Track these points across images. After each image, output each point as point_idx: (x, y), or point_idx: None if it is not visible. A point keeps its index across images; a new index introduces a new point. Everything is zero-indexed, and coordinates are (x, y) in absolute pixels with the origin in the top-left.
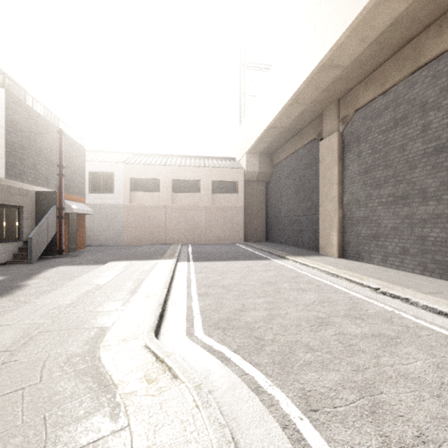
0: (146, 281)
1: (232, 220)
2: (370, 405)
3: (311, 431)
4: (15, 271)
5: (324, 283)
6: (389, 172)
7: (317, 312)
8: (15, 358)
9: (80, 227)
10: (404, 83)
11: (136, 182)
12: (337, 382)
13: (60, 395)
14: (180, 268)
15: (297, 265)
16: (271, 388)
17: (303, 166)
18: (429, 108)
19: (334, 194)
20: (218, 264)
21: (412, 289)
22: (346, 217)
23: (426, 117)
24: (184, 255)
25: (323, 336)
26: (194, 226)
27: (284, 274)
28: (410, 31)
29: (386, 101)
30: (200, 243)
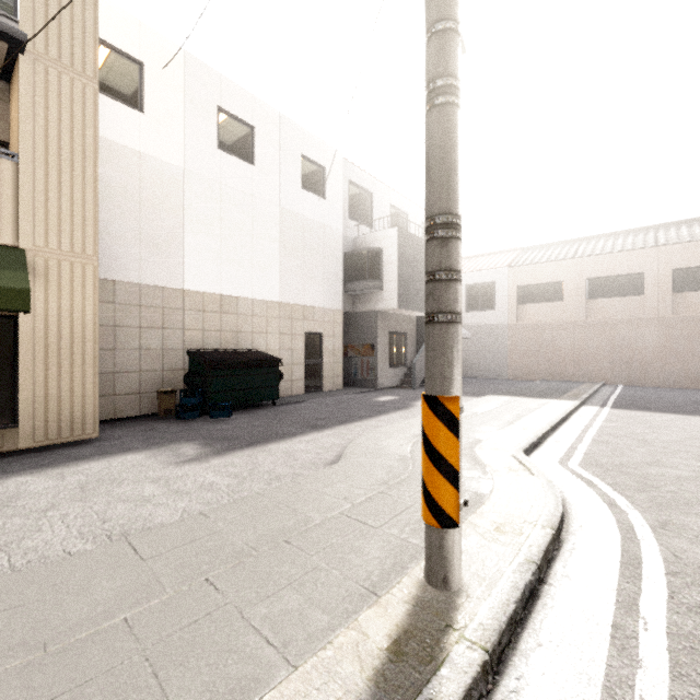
0: (527, 417)
1: None
2: None
3: (645, 532)
4: (404, 394)
5: None
6: None
7: None
8: None
9: None
10: None
11: (525, 290)
12: None
13: None
14: (582, 412)
15: None
16: (627, 508)
17: None
18: None
19: None
20: (656, 417)
21: None
22: None
23: None
24: (599, 398)
25: None
26: (631, 354)
27: None
28: None
29: None
30: (644, 385)
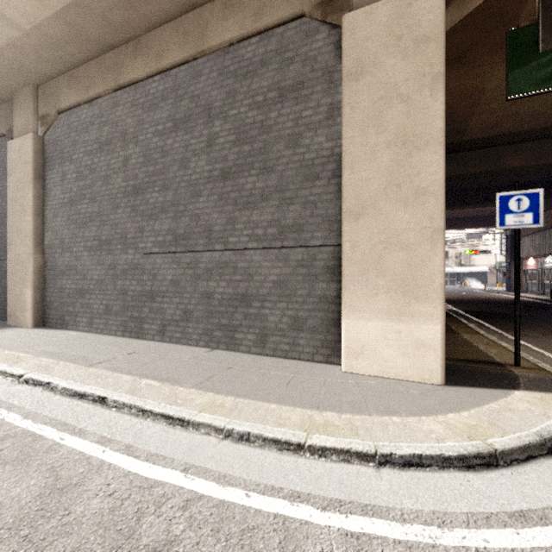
0: None
1: None
2: None
3: None
4: None
5: None
6: (95, 208)
7: None
8: None
9: None
10: (108, 99)
11: None
12: None
13: None
14: None
15: None
16: None
17: None
18: (129, 140)
19: (29, 229)
20: None
21: (82, 362)
22: (48, 265)
23: (127, 150)
24: None
25: None
26: None
27: None
28: (108, 34)
29: (92, 113)
30: None
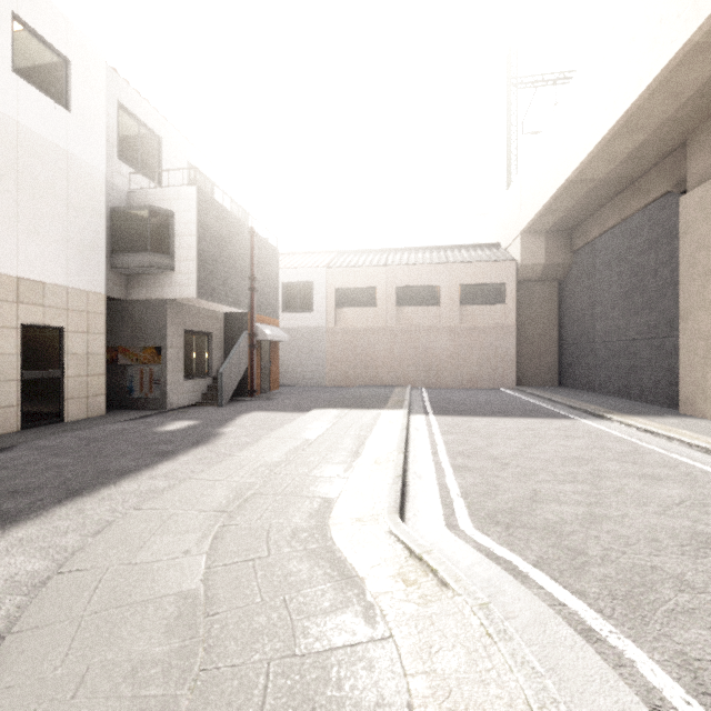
0: (370, 439)
1: (494, 350)
2: None
3: None
4: (206, 416)
5: (700, 470)
6: None
7: (692, 522)
8: (235, 522)
9: (274, 360)
10: None
11: (343, 294)
12: None
13: (295, 576)
14: (415, 424)
15: (632, 432)
16: (614, 638)
17: (640, 247)
18: None
19: None
20: (476, 422)
21: None
22: None
23: None
24: (417, 404)
25: None
26: (431, 359)
27: (606, 446)
28: None
29: None
30: (440, 387)
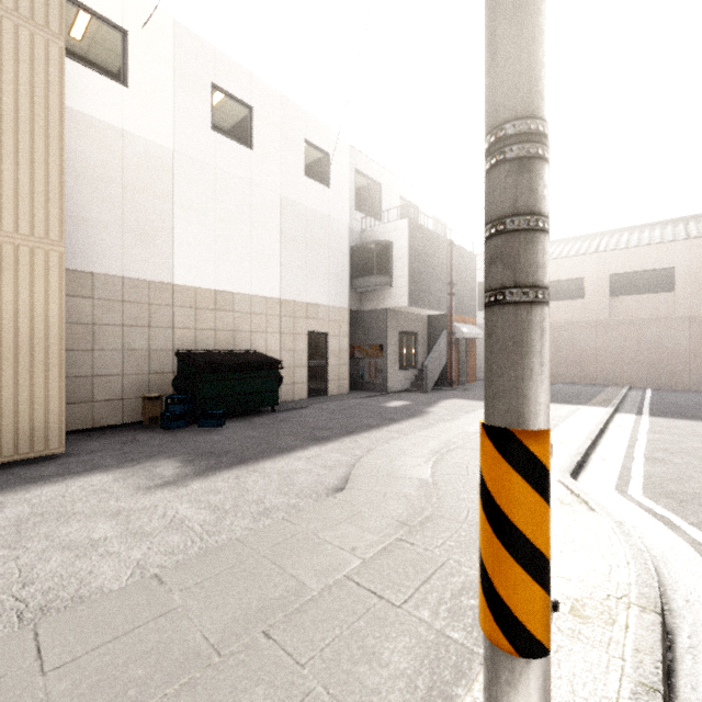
0: (560, 427)
1: None
2: None
3: None
4: (415, 399)
5: None
6: None
7: None
8: (445, 458)
9: (470, 355)
10: None
11: None
12: None
13: None
14: (619, 421)
15: None
16: None
17: None
18: None
19: None
20: None
21: None
22: None
23: None
24: (631, 404)
25: None
26: (660, 355)
27: None
28: None
29: None
30: (675, 389)
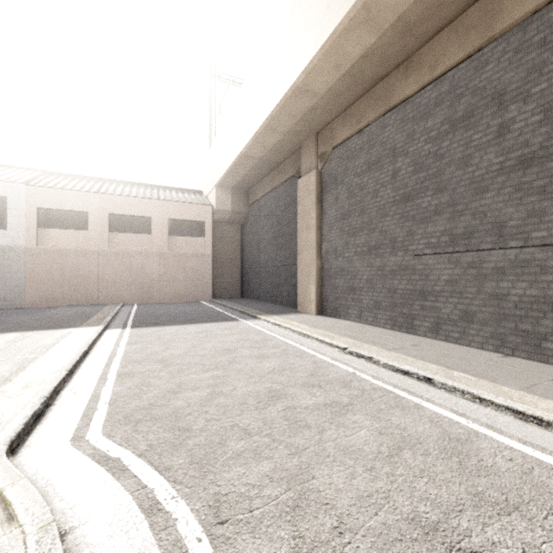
0: (37, 361)
1: (196, 272)
2: (295, 498)
3: None
4: None
5: (292, 346)
6: (364, 219)
7: (272, 383)
8: None
9: None
10: (377, 124)
11: (48, 214)
12: (266, 474)
13: None
14: (106, 338)
15: (269, 326)
16: (173, 502)
17: (282, 208)
18: (398, 154)
19: (313, 241)
20: (166, 330)
21: (379, 346)
22: (324, 268)
23: (396, 163)
24: (121, 319)
25: (269, 414)
26: (144, 279)
27: (249, 338)
28: (381, 69)
29: (361, 141)
30: (152, 303)
